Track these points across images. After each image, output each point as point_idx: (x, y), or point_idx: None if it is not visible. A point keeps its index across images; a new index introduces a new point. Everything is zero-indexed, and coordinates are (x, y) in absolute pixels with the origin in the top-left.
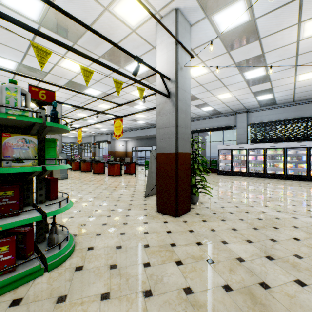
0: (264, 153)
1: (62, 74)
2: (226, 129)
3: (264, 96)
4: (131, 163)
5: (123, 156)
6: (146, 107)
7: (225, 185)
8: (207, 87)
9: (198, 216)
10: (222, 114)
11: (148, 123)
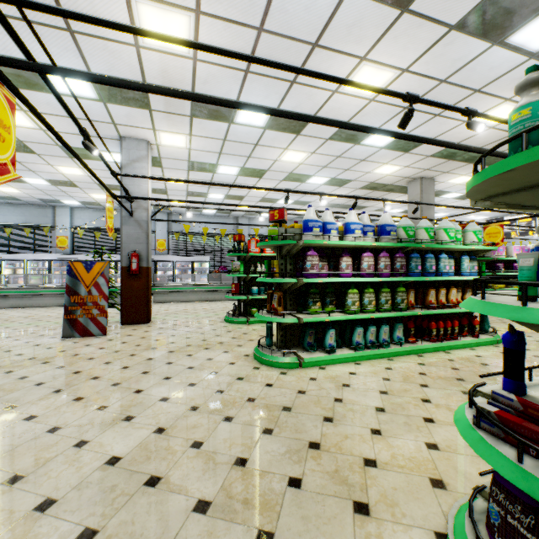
0: None
1: None
2: None
3: None
4: None
5: None
6: None
7: None
8: None
9: None
10: None
11: None
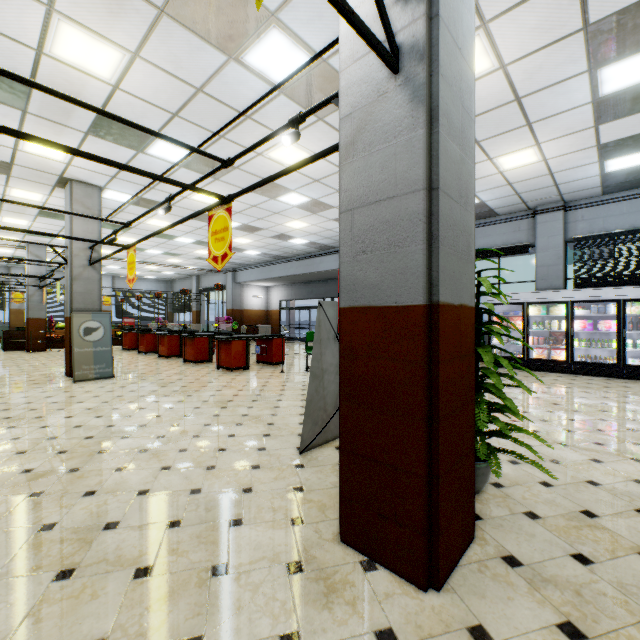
0: (619, 314)
1: (71, 89)
2: (508, 253)
3: (626, 159)
4: (274, 337)
5: (260, 321)
6: (308, 198)
7: (530, 400)
8: (478, 128)
9: (523, 585)
10: (497, 217)
11: (315, 243)
